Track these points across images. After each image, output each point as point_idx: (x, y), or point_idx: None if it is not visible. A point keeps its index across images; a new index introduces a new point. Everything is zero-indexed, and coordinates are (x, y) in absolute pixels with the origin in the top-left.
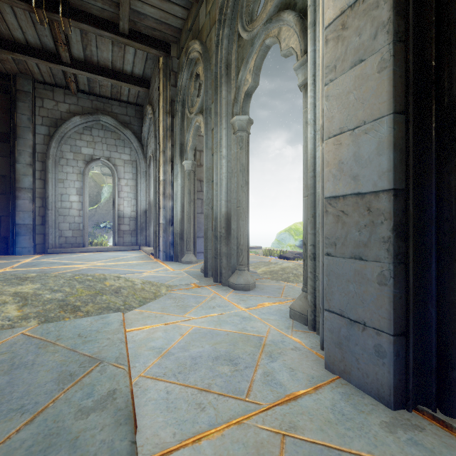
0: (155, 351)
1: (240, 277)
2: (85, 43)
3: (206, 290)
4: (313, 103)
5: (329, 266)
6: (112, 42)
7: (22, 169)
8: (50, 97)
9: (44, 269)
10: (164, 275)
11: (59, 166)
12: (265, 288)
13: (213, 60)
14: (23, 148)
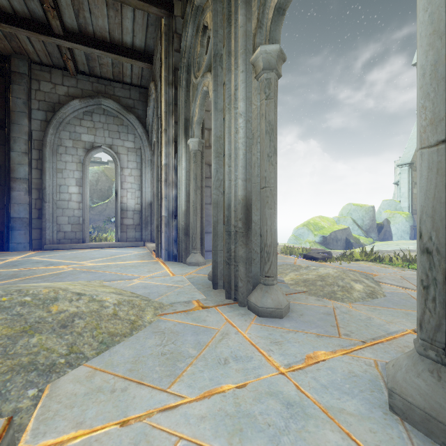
0: None
1: (266, 296)
2: (76, 8)
3: (214, 314)
4: None
5: None
6: (106, 3)
7: (17, 157)
8: (48, 79)
9: (20, 271)
10: (160, 283)
11: (57, 154)
12: (305, 314)
13: None
14: (18, 135)
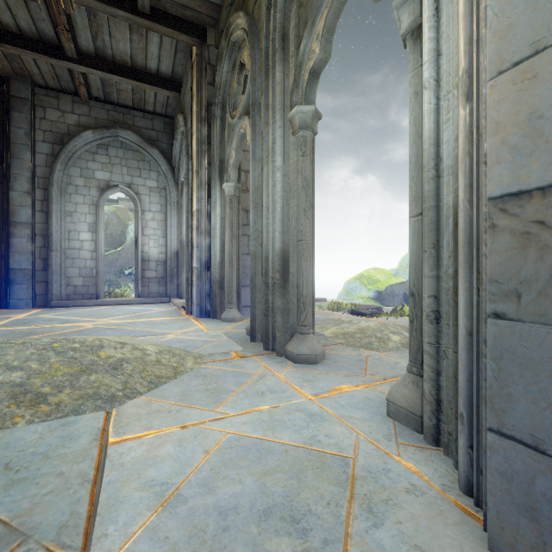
0: (153, 492)
1: (302, 344)
2: (94, 30)
3: (252, 362)
4: (435, 50)
5: (501, 341)
6: (129, 27)
7: (18, 198)
8: (55, 105)
9: (35, 329)
10: (195, 338)
11: (66, 195)
12: (339, 360)
13: (263, 34)
14: (20, 171)
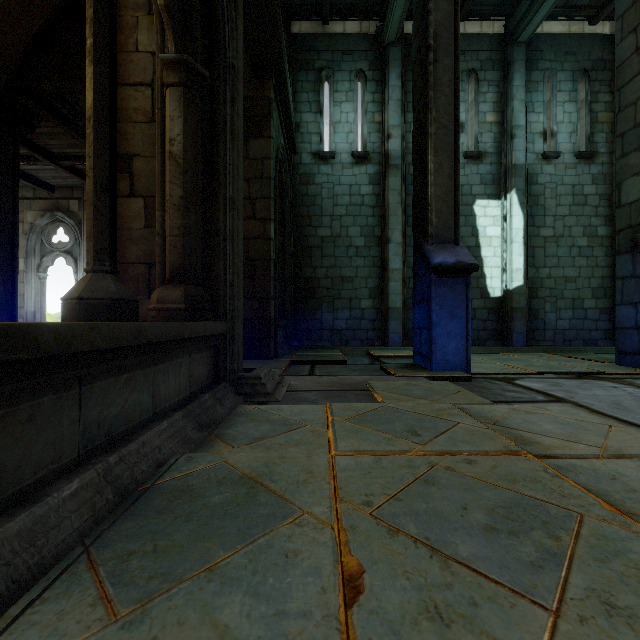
0: None
1: None
2: None
3: None
4: None
5: None
6: None
7: None
8: None
9: None
10: None
11: None
12: None
13: (21, 238)
14: None
